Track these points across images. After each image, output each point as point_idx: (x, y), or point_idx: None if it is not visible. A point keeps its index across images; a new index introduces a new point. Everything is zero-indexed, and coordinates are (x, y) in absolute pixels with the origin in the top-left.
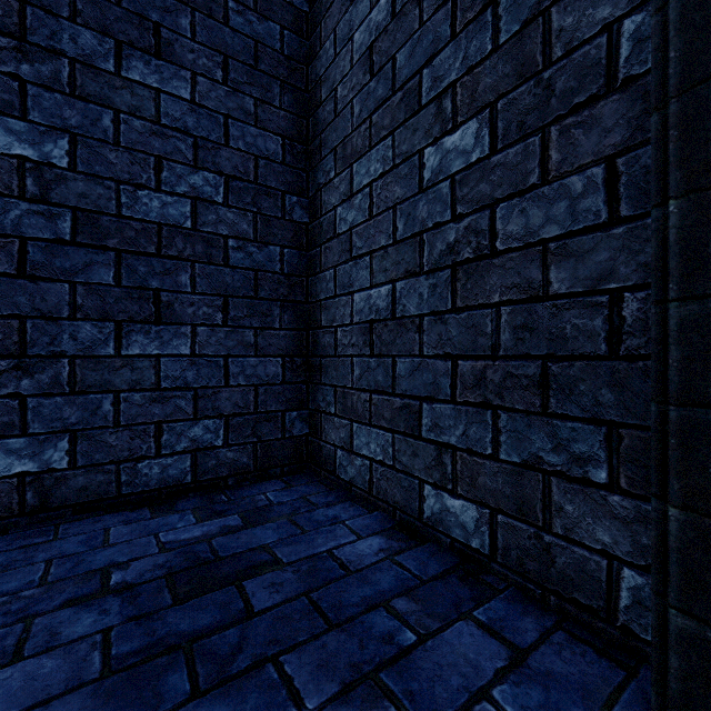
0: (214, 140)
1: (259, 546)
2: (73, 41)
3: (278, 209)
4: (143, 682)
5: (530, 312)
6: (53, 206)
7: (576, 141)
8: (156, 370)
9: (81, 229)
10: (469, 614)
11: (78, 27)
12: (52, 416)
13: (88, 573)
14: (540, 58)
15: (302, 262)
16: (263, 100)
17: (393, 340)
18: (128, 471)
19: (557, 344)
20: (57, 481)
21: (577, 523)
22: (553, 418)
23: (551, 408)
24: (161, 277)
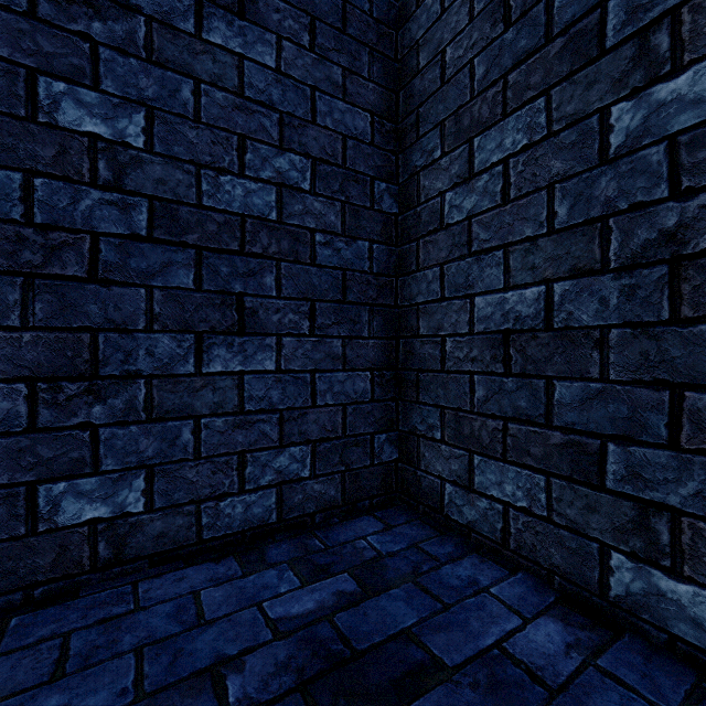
0: (301, 116)
1: (399, 631)
2: None
3: (366, 197)
4: None
5: None
6: (128, 194)
7: None
8: (239, 390)
9: (158, 222)
10: None
11: None
12: (127, 448)
13: (194, 677)
14: None
15: (391, 259)
16: (351, 70)
17: (548, 357)
18: (209, 512)
19: None
20: (132, 528)
21: None
22: None
23: None
24: (245, 278)
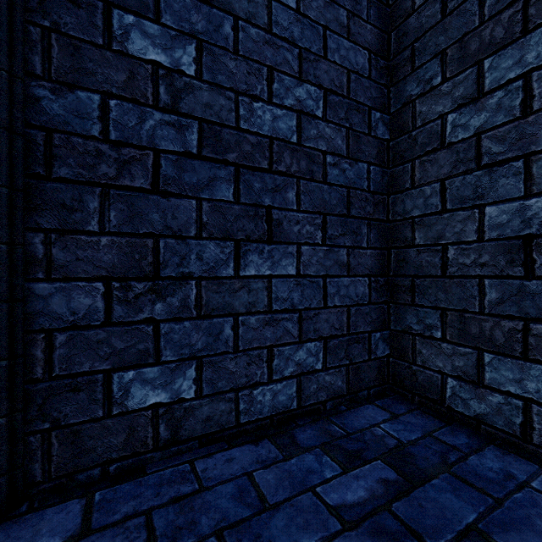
0: (315, 52)
1: (465, 526)
2: None
3: (365, 125)
4: None
5: None
6: (182, 116)
7: None
8: (267, 291)
9: (206, 142)
10: None
11: None
12: (181, 341)
13: None
14: None
15: (384, 180)
16: (354, 12)
17: None
18: (245, 399)
19: None
20: (185, 412)
21: None
22: None
23: None
24: (272, 193)
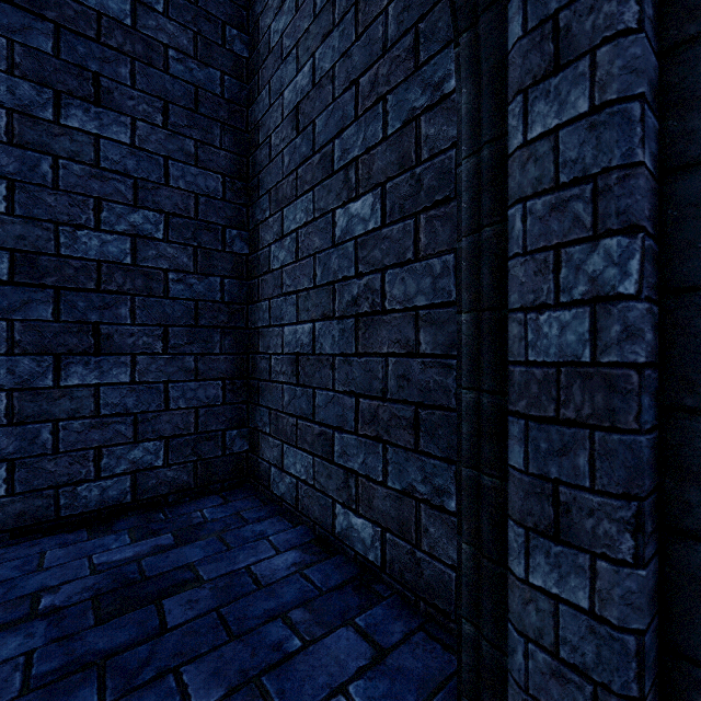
0: (155, 180)
1: (185, 564)
2: (11, 92)
3: (218, 242)
4: (57, 697)
5: (407, 365)
6: None
7: (436, 231)
8: (95, 398)
9: (19, 269)
10: (351, 621)
11: (16, 79)
12: None
13: (19, 599)
14: (414, 155)
15: (243, 291)
16: (204, 141)
17: (314, 373)
18: (67, 495)
19: (424, 395)
20: None
21: (437, 543)
22: (422, 455)
23: (421, 447)
24: (101, 311)
